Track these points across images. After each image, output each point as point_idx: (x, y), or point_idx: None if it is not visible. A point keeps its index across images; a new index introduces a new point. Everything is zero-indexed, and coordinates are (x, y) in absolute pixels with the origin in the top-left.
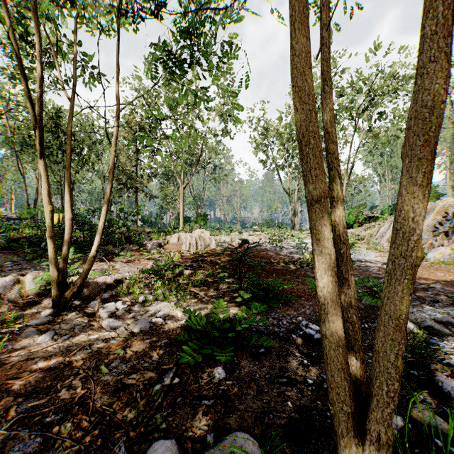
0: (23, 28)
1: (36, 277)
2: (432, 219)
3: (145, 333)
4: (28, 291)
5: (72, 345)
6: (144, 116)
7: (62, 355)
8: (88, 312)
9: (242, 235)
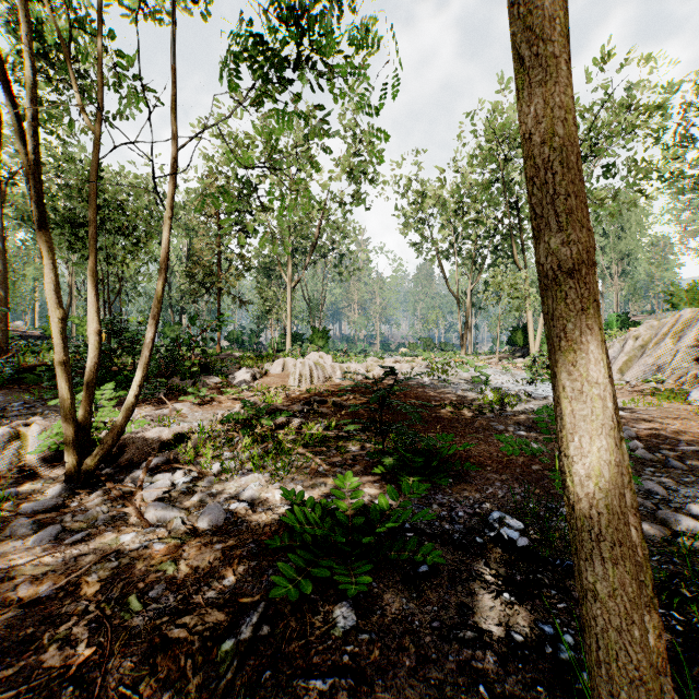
0: (42, 38)
1: (46, 429)
2: (695, 336)
3: (217, 531)
4: (31, 452)
5: (86, 551)
6: (231, 177)
7: (65, 571)
8: (125, 490)
9: (383, 362)
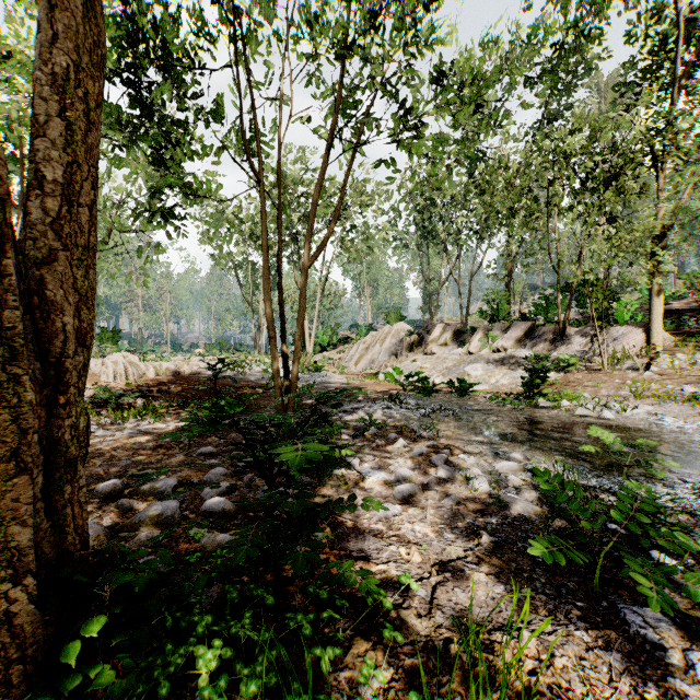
0: None
1: None
2: (389, 342)
3: (144, 434)
4: None
5: None
6: None
7: None
8: None
9: (190, 361)
